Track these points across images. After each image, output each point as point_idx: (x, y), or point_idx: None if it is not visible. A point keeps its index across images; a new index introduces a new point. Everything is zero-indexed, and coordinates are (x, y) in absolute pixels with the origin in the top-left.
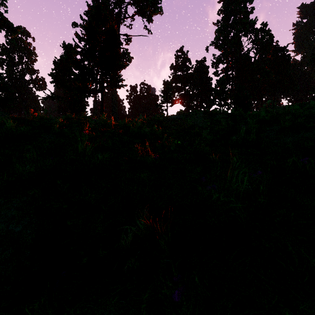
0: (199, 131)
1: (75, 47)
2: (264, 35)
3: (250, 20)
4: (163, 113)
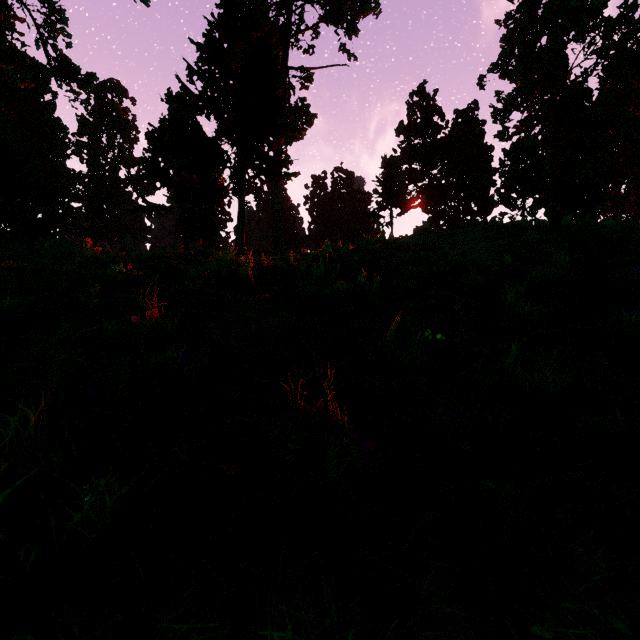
0: (481, 282)
1: (190, 99)
2: (628, 32)
3: (591, 2)
4: (382, 233)
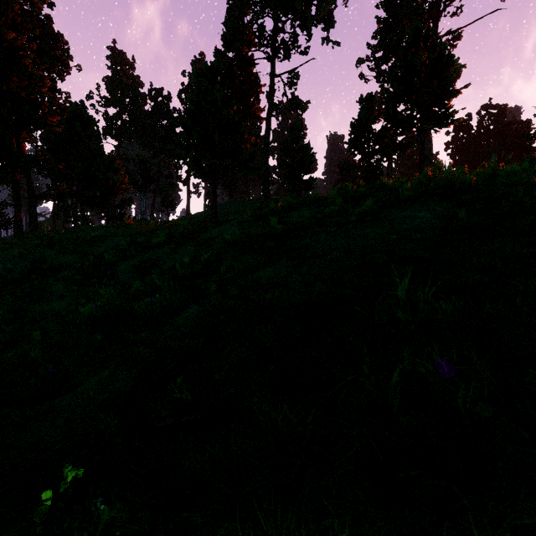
0: None
1: (375, 95)
2: None
3: None
4: None
